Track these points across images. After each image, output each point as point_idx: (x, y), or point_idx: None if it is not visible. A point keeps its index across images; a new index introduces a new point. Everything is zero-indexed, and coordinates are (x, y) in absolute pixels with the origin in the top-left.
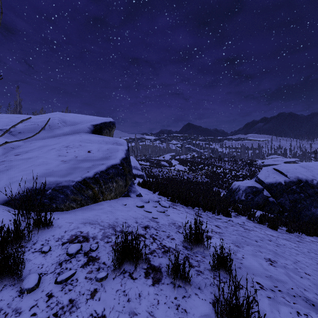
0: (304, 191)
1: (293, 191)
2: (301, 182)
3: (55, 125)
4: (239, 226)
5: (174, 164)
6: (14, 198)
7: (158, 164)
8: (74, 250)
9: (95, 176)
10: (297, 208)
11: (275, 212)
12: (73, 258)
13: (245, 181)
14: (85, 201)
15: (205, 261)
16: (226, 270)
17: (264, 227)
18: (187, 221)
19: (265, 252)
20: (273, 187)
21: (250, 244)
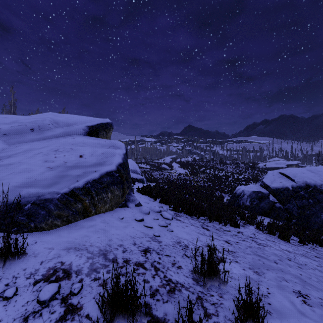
0: (313, 196)
1: (301, 197)
2: (310, 187)
3: (46, 126)
4: (251, 240)
5: (174, 167)
6: None
7: (159, 167)
8: (47, 295)
9: (86, 185)
10: (306, 215)
11: (282, 219)
12: (46, 308)
13: (250, 185)
14: (73, 217)
15: (223, 303)
16: (255, 322)
17: (276, 239)
18: (193, 238)
19: (290, 280)
20: (280, 192)
21: (270, 267)
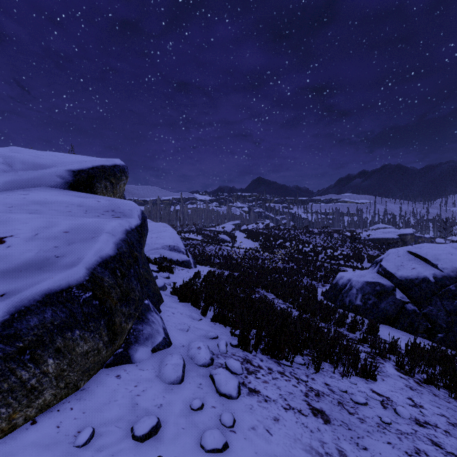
0: None
1: (452, 294)
2: None
3: None
4: (429, 443)
5: (238, 237)
6: None
7: (215, 238)
8: None
9: None
10: None
11: (419, 331)
12: None
13: (360, 271)
14: None
15: None
16: None
17: (455, 408)
18: None
19: None
20: (413, 285)
21: None
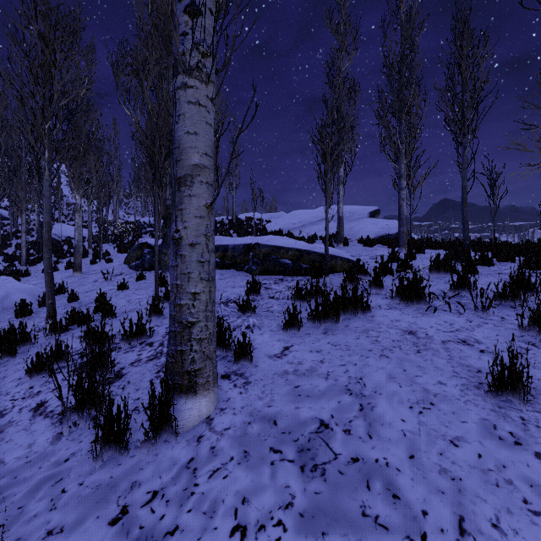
0: None
1: None
2: None
3: (348, 214)
4: None
5: None
6: (385, 234)
7: None
8: None
9: None
10: None
11: None
12: None
13: None
14: None
15: None
16: None
17: None
18: None
19: None
20: None
21: None
